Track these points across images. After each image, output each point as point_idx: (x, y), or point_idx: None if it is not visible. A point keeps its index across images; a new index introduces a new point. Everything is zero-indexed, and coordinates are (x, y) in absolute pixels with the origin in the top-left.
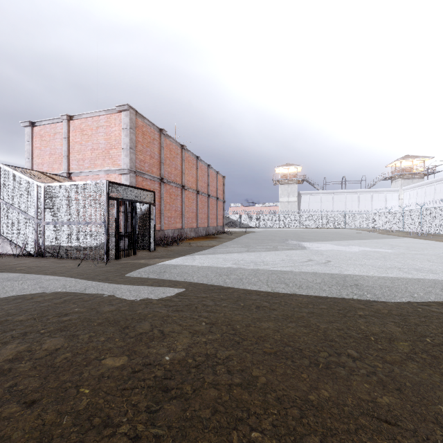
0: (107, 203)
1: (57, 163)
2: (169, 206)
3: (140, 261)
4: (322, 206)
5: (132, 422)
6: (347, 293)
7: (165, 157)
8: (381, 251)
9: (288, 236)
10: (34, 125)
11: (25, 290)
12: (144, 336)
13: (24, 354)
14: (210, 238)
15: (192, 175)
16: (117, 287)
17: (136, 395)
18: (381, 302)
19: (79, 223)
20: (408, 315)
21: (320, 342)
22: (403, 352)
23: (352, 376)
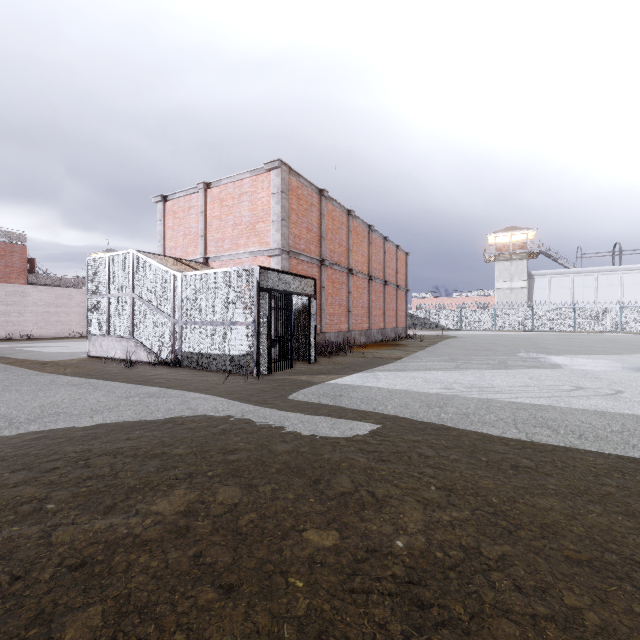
0: (258, 296)
1: (192, 246)
2: (332, 299)
3: (300, 378)
4: (573, 295)
5: None
6: None
7: (326, 229)
8: None
9: (517, 344)
10: (166, 200)
11: (172, 411)
12: (348, 498)
13: (197, 507)
14: (389, 345)
15: (361, 253)
16: (283, 415)
17: (376, 606)
18: None
19: (222, 324)
20: None
21: None
22: None
23: None
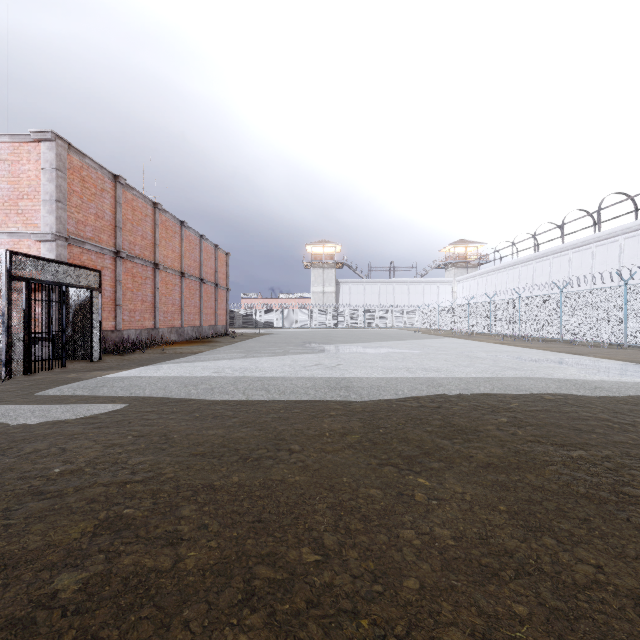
0: (8, 285)
1: None
2: (132, 294)
3: (68, 376)
4: (366, 299)
5: None
6: (333, 395)
7: (125, 219)
8: (407, 352)
9: (314, 338)
10: None
11: None
12: (33, 454)
13: None
14: (200, 342)
15: (172, 248)
16: (13, 408)
17: None
18: (362, 401)
19: None
20: (379, 411)
21: (266, 442)
22: (349, 442)
23: (277, 465)
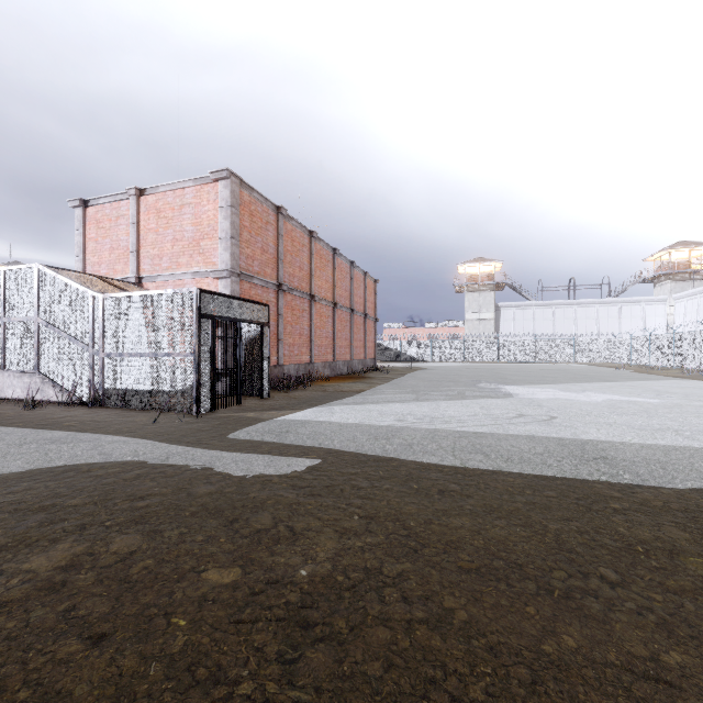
0: (198, 323)
1: (121, 263)
2: (291, 328)
3: (247, 415)
4: (535, 327)
5: (257, 678)
6: (590, 471)
7: (285, 251)
8: (640, 401)
9: (480, 375)
10: (87, 205)
11: (78, 457)
12: (264, 535)
13: (83, 559)
14: (354, 378)
15: (325, 278)
16: (216, 455)
17: (259, 633)
18: (649, 487)
19: (155, 355)
20: (698, 511)
21: (552, 554)
22: (697, 575)
23: (613, 614)
